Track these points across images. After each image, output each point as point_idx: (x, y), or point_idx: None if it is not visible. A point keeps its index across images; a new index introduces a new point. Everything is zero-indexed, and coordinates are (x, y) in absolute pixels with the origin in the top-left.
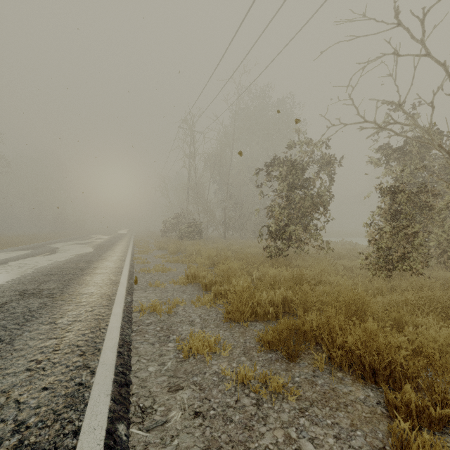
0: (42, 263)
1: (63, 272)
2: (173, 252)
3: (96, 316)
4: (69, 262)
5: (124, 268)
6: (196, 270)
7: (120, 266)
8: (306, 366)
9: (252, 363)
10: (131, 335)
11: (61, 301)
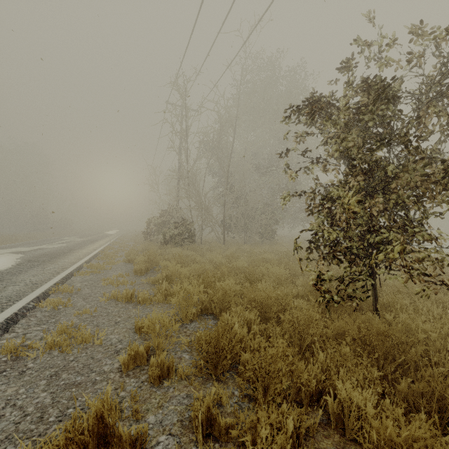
0: None
1: None
2: (139, 270)
3: None
4: None
5: None
6: (143, 354)
7: None
8: None
9: None
10: None
11: None
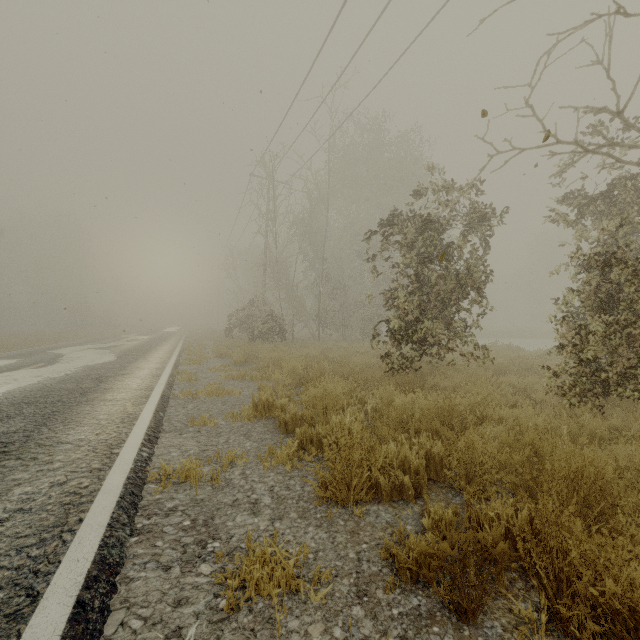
0: (23, 381)
1: (49, 398)
2: (239, 361)
3: (67, 497)
4: (67, 380)
5: (155, 391)
6: (272, 393)
7: (149, 386)
8: (501, 638)
9: (377, 626)
10: (126, 544)
11: (14, 462)
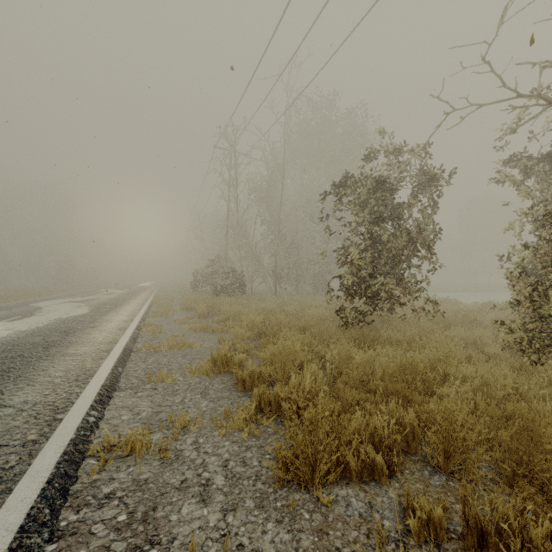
0: None
1: (10, 353)
2: (202, 314)
3: None
4: (36, 333)
5: (118, 344)
6: (231, 347)
7: (114, 339)
8: None
9: None
10: None
11: None
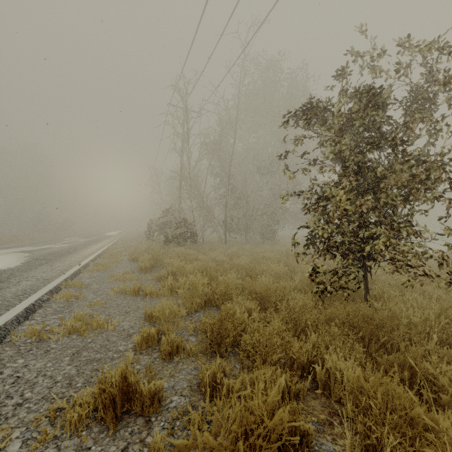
0: None
1: None
2: (144, 267)
3: None
4: None
5: None
6: (154, 335)
7: None
8: None
9: None
10: None
11: None
